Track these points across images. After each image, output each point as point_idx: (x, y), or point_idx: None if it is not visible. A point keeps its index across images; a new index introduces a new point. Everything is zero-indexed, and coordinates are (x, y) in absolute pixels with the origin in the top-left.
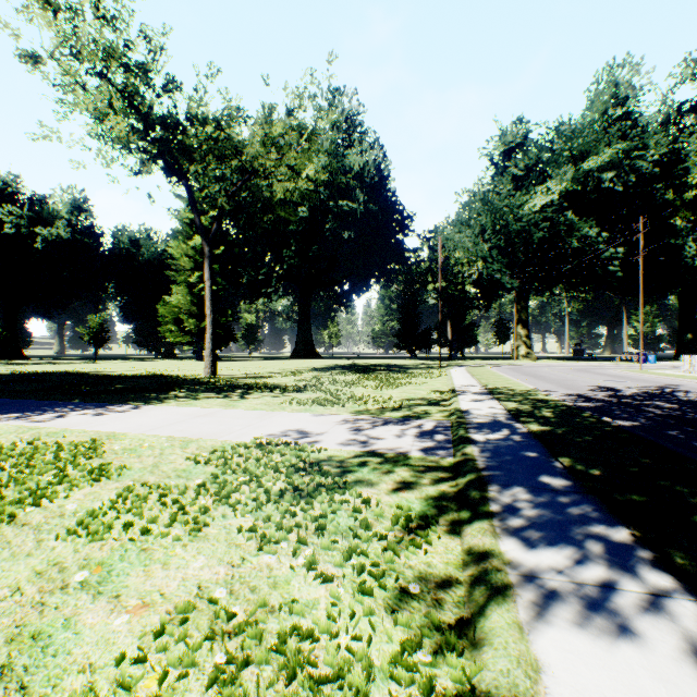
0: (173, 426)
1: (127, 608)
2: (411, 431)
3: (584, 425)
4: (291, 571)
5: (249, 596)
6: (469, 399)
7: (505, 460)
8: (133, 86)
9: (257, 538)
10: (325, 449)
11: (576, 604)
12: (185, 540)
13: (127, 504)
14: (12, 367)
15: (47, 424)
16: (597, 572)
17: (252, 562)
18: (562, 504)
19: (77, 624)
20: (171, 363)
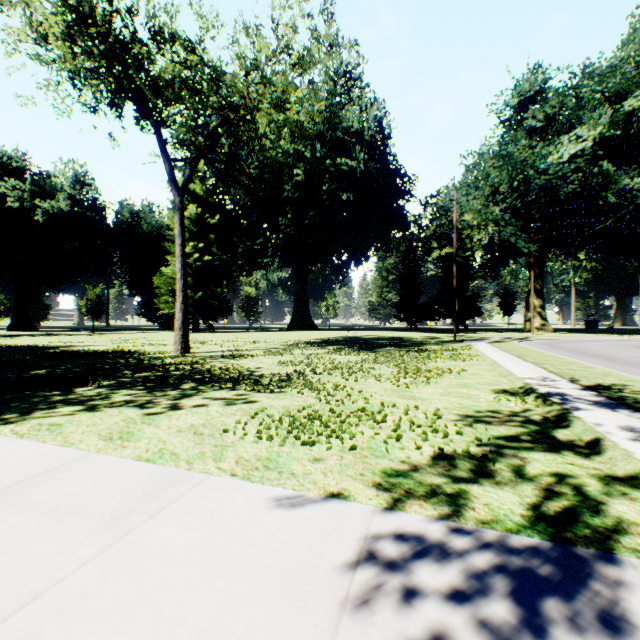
0: None
1: None
2: None
3: None
4: None
5: None
6: (615, 426)
7: None
8: None
9: None
10: None
11: None
12: None
13: None
14: None
15: None
16: None
17: None
18: None
19: None
20: (163, 335)
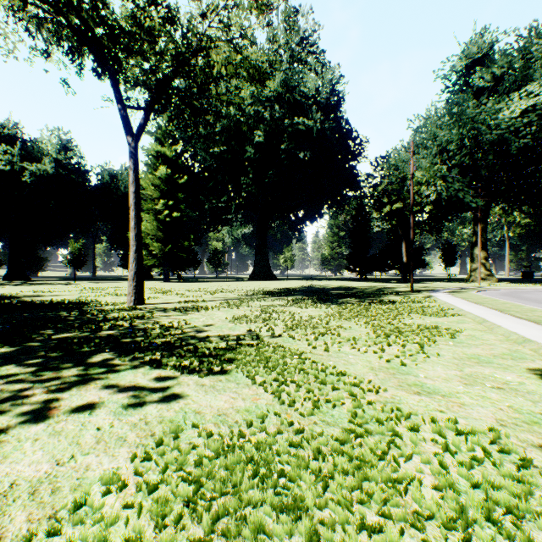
0: None
1: None
2: None
3: None
4: None
5: None
6: None
7: None
8: None
9: None
10: None
11: None
12: None
13: None
14: None
15: None
16: None
17: None
18: None
19: None
20: None
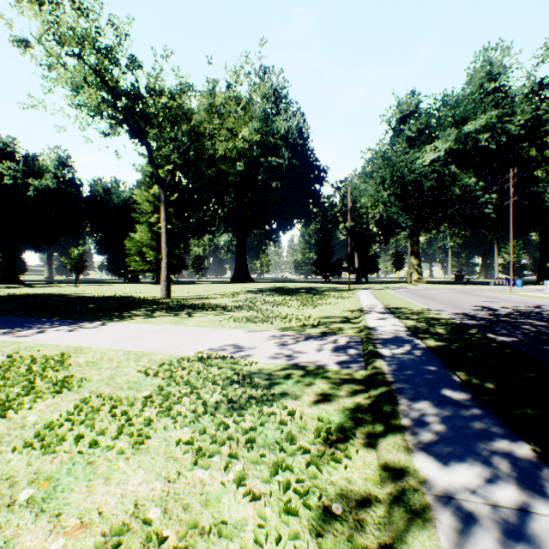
0: (131, 341)
1: (66, 529)
2: (328, 346)
3: (473, 341)
4: (222, 487)
5: (182, 515)
6: (375, 317)
7: (410, 373)
8: (103, 64)
9: (193, 451)
10: (255, 362)
11: (494, 531)
12: (128, 453)
13: (82, 416)
14: (9, 290)
15: (27, 339)
16: (508, 492)
17: (186, 477)
18: (465, 418)
19: (15, 548)
20: (135, 286)
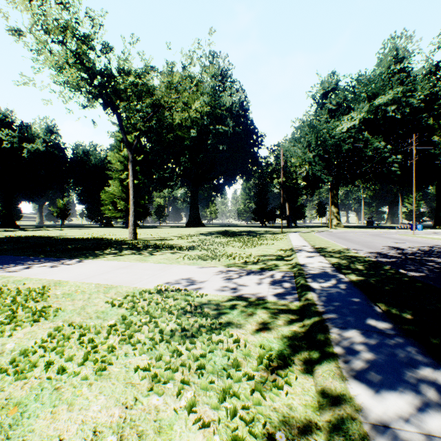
0: (102, 275)
1: None
2: (266, 280)
3: (388, 276)
4: (174, 413)
5: None
6: (304, 255)
7: (338, 304)
8: (81, 49)
9: (149, 378)
10: (205, 294)
11: None
12: (92, 379)
13: (54, 343)
14: (7, 233)
15: (16, 273)
16: (439, 421)
17: (142, 403)
18: (390, 346)
19: None
20: (109, 230)
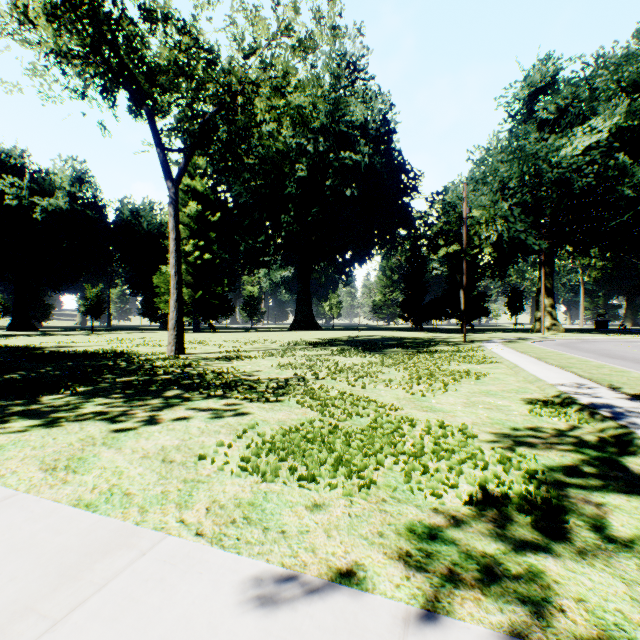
0: None
1: None
2: None
3: None
4: None
5: None
6: None
7: None
8: None
9: None
10: None
11: None
12: None
13: None
14: None
15: None
16: None
17: None
18: None
19: None
20: (163, 335)
